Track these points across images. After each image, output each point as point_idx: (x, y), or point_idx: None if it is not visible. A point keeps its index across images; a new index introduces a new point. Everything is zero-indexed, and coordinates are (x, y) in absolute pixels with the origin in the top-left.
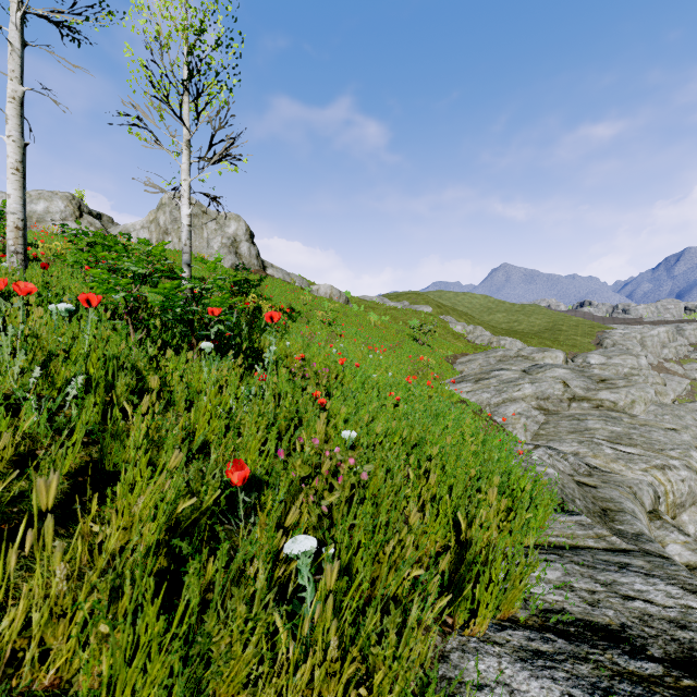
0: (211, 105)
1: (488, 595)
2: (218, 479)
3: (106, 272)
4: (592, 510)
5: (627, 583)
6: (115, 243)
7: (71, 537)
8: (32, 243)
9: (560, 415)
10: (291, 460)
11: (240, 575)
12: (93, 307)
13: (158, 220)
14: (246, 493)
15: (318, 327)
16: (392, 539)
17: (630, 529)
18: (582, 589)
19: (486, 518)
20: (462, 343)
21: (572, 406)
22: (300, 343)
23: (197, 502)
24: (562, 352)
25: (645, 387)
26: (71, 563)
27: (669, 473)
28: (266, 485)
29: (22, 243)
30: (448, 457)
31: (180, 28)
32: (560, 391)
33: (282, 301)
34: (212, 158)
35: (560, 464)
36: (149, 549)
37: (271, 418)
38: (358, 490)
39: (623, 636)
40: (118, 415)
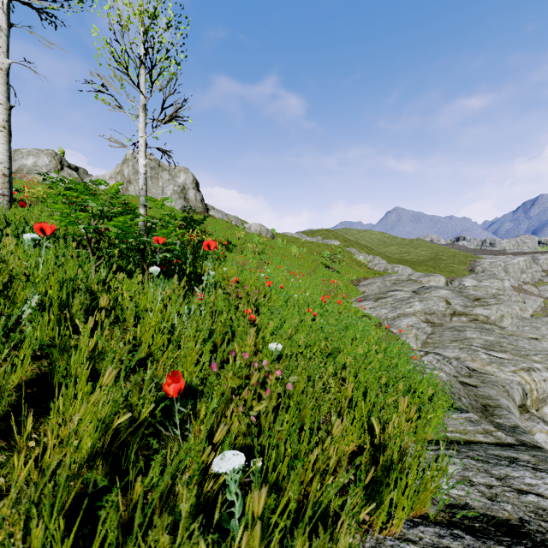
0: (163, 76)
1: (404, 498)
2: (154, 392)
3: (67, 207)
4: (475, 406)
5: (519, 477)
6: (87, 189)
7: (11, 450)
8: (20, 189)
9: (443, 327)
10: (222, 373)
11: (174, 481)
12: (47, 235)
13: (123, 172)
14: (183, 401)
15: (250, 256)
16: (316, 447)
17: (507, 423)
18: (480, 484)
19: (398, 424)
20: (364, 270)
21: (453, 320)
22: (234, 269)
23: (135, 413)
24: (443, 276)
25: (511, 304)
26: (7, 478)
27: (533, 374)
28: (202, 391)
29: (8, 187)
30: (359, 365)
31: (137, 13)
32: (443, 308)
33: (221, 236)
34: (164, 119)
35: (446, 367)
36: (83, 464)
37: (206, 334)
38: (284, 399)
39: (523, 531)
40: (72, 330)
